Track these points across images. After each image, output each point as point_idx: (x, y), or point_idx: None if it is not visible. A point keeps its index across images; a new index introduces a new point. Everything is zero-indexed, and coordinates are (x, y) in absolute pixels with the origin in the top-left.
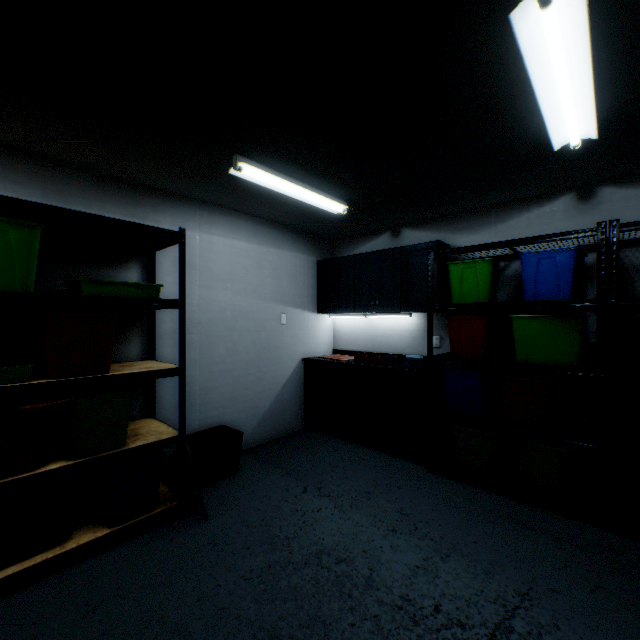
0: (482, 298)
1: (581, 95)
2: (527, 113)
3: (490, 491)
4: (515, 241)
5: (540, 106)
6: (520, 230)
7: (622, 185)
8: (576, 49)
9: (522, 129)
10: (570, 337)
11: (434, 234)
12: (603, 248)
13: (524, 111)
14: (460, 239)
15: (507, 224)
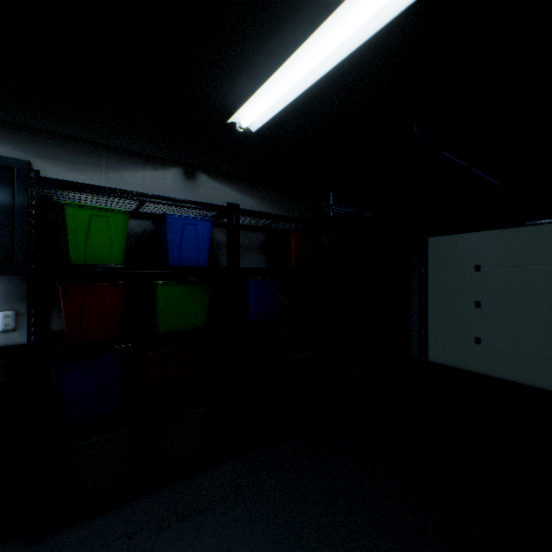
0: (118, 259)
1: (295, 86)
2: (246, 66)
3: (136, 499)
4: (164, 198)
5: (279, 69)
6: (136, 187)
7: (213, 177)
8: (348, 41)
9: (224, 79)
10: (203, 301)
11: (4, 148)
12: (231, 225)
13: (248, 61)
14: (56, 172)
15: (122, 175)
